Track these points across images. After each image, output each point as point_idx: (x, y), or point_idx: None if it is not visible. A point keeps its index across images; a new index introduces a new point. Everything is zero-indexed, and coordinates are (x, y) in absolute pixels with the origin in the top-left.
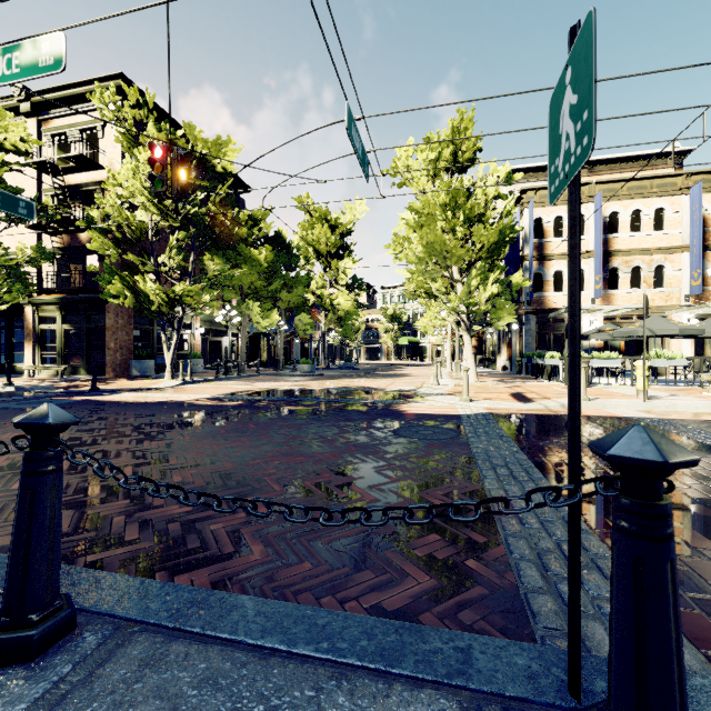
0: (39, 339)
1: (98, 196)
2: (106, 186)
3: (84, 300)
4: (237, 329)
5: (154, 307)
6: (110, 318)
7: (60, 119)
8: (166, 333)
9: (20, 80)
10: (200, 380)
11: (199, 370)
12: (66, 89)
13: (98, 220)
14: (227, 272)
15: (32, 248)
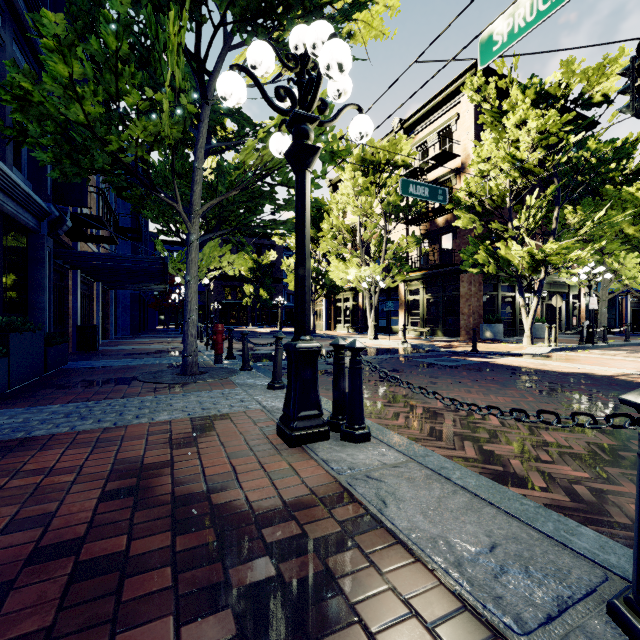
0: (407, 307)
1: (465, 177)
2: (470, 166)
3: (442, 273)
4: (578, 290)
5: (519, 270)
6: (463, 286)
7: (422, 132)
8: (523, 297)
9: (564, 2)
10: (567, 347)
11: (542, 335)
12: (427, 105)
13: (463, 199)
14: (611, 218)
15: (408, 237)
